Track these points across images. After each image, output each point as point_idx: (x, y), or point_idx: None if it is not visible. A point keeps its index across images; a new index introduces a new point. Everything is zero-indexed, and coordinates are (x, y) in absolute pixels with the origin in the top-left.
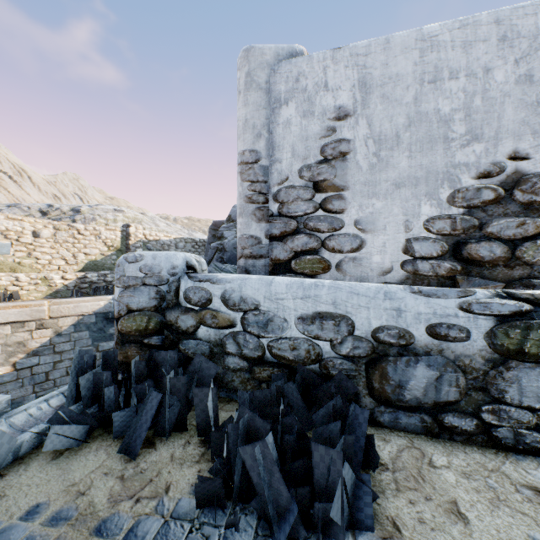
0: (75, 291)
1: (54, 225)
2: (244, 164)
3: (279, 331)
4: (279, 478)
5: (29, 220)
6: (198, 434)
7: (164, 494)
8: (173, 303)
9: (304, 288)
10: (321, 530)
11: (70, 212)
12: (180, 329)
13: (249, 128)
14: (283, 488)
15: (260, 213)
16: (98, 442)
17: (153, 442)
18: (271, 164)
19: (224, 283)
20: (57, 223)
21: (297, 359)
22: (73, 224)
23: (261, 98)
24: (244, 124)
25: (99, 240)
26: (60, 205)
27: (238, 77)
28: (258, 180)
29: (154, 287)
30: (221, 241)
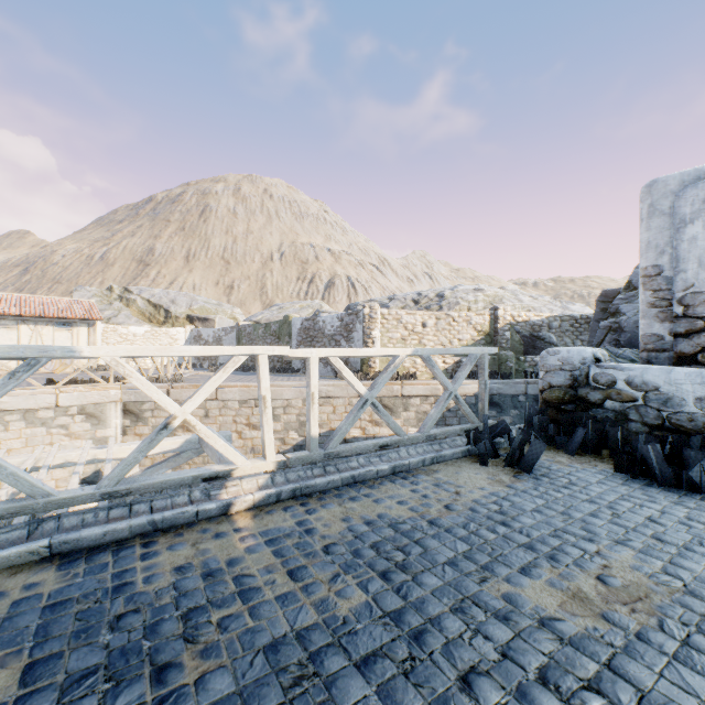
0: (453, 374)
1: (435, 316)
2: (646, 277)
3: (677, 407)
4: (661, 459)
5: (419, 313)
6: (609, 456)
7: (595, 466)
8: (583, 383)
9: (701, 376)
10: (687, 489)
11: (435, 298)
12: (589, 401)
13: (651, 248)
14: (664, 463)
15: (662, 316)
16: (548, 448)
17: (580, 454)
18: (674, 275)
19: (626, 371)
20: (437, 313)
21: (694, 428)
22: (449, 313)
23: (664, 222)
24: (646, 245)
25: (469, 326)
26: (425, 292)
27: (640, 208)
28: (660, 289)
29: (568, 372)
30: (615, 319)
